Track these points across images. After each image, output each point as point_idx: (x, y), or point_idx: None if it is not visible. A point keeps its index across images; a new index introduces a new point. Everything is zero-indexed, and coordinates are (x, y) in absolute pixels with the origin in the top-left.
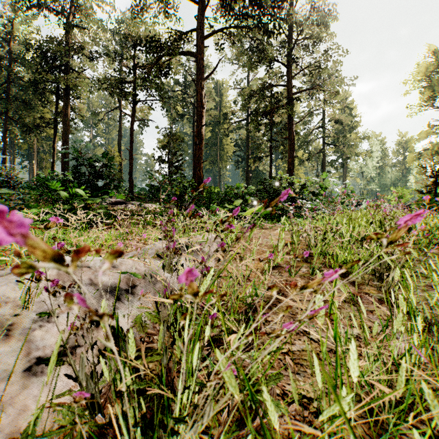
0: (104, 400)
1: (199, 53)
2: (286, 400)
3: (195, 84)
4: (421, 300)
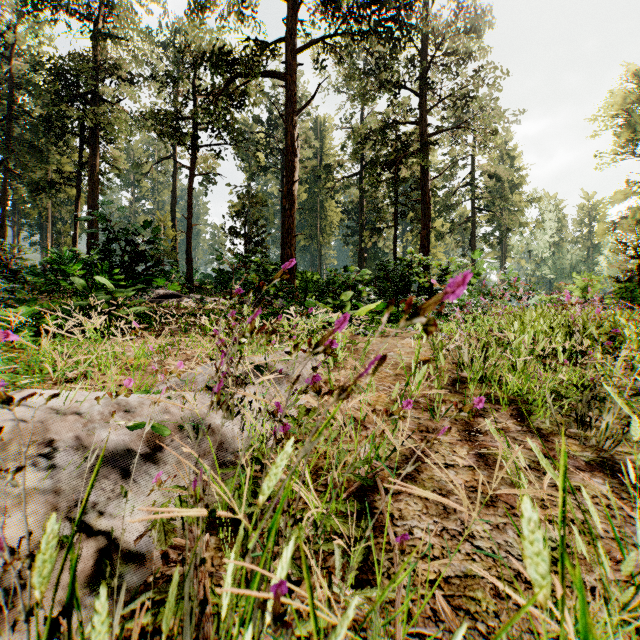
0: None
1: (290, 75)
2: None
3: (284, 121)
4: None
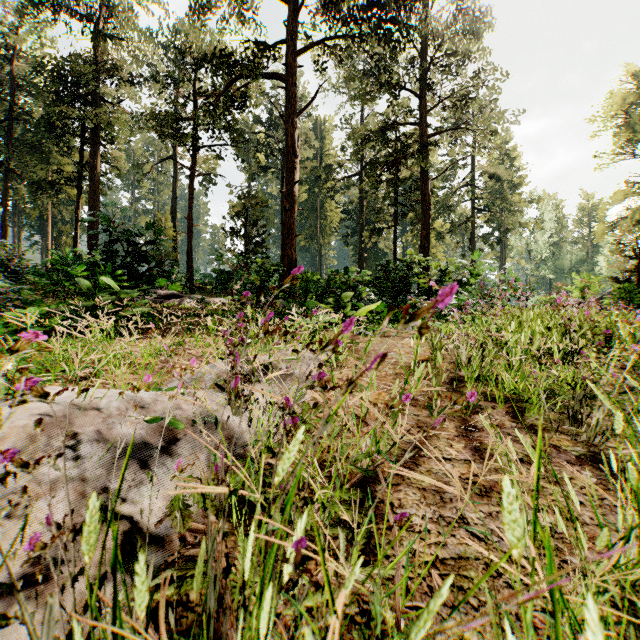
0: None
1: (291, 76)
2: None
3: (284, 122)
4: None
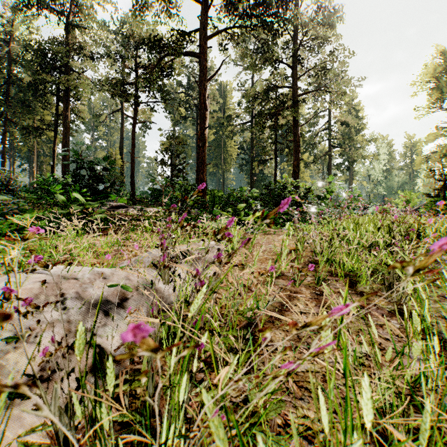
0: (82, 434)
1: (203, 54)
2: (288, 436)
3: (198, 85)
4: (434, 313)
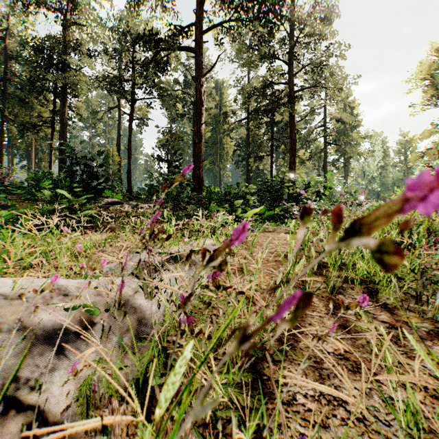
0: None
1: (199, 50)
2: None
3: (195, 81)
4: None
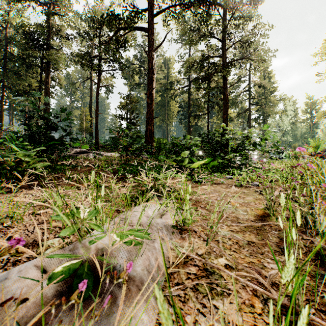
0: None
1: (151, 30)
2: None
3: (147, 55)
4: None
